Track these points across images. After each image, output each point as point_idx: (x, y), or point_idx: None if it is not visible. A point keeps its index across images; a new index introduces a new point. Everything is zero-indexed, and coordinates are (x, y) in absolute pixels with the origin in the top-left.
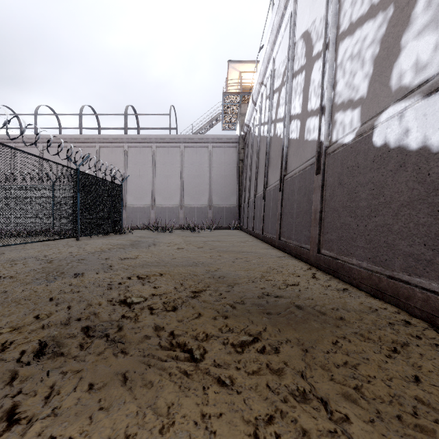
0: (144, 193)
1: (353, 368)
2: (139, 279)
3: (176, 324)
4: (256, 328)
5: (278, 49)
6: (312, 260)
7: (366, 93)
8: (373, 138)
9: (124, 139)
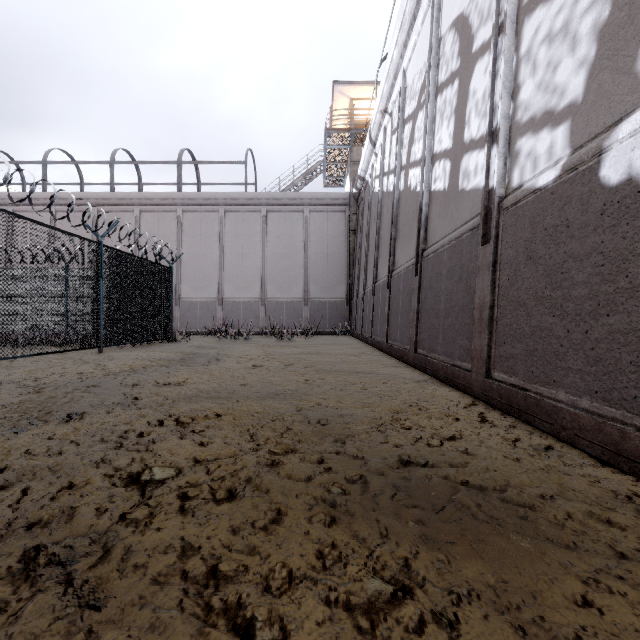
0: (207, 280)
1: None
2: (178, 426)
3: (228, 539)
4: (396, 552)
5: (411, 55)
6: (476, 388)
7: (582, 94)
8: (601, 172)
9: (177, 200)
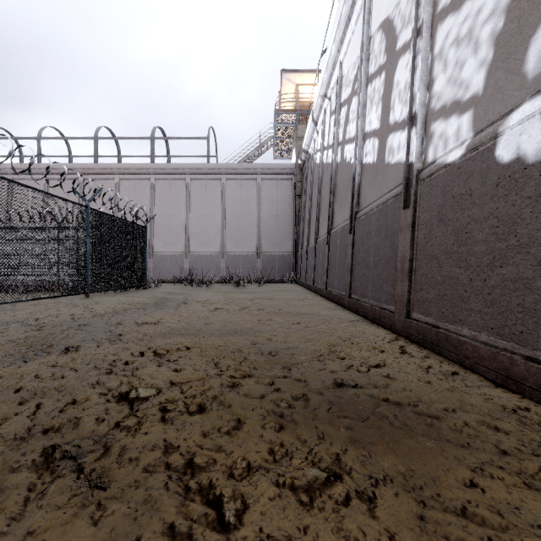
0: (175, 237)
1: None
2: (156, 356)
3: (200, 440)
4: (330, 449)
5: (346, 50)
6: (398, 327)
7: (482, 88)
8: (496, 152)
9: (150, 169)
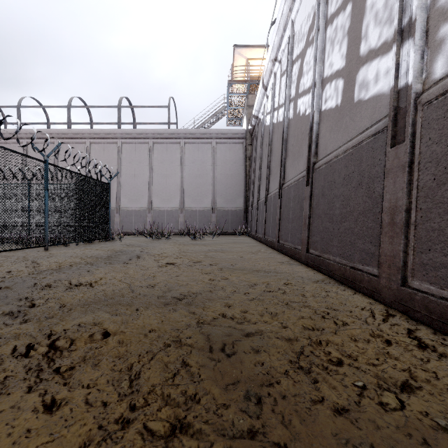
0: (140, 194)
1: None
2: (45, 358)
3: None
4: None
5: (298, 6)
6: (387, 296)
7: None
8: None
9: (117, 134)
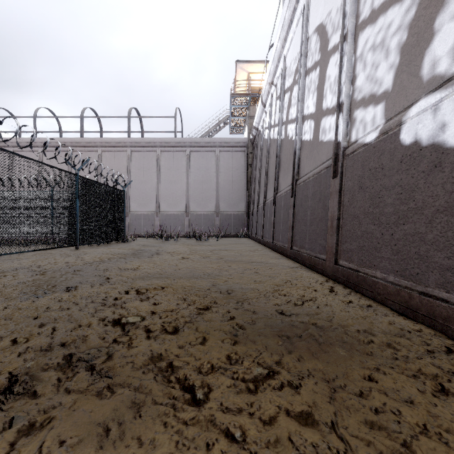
0: (148, 199)
1: (395, 414)
2: (138, 294)
3: (176, 351)
4: (271, 356)
5: (289, 46)
6: (328, 271)
7: (391, 86)
8: (401, 136)
9: (127, 143)
